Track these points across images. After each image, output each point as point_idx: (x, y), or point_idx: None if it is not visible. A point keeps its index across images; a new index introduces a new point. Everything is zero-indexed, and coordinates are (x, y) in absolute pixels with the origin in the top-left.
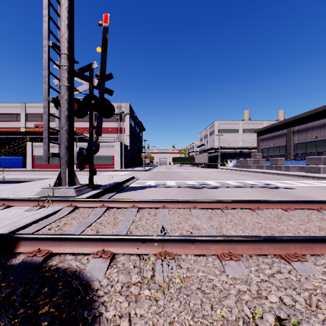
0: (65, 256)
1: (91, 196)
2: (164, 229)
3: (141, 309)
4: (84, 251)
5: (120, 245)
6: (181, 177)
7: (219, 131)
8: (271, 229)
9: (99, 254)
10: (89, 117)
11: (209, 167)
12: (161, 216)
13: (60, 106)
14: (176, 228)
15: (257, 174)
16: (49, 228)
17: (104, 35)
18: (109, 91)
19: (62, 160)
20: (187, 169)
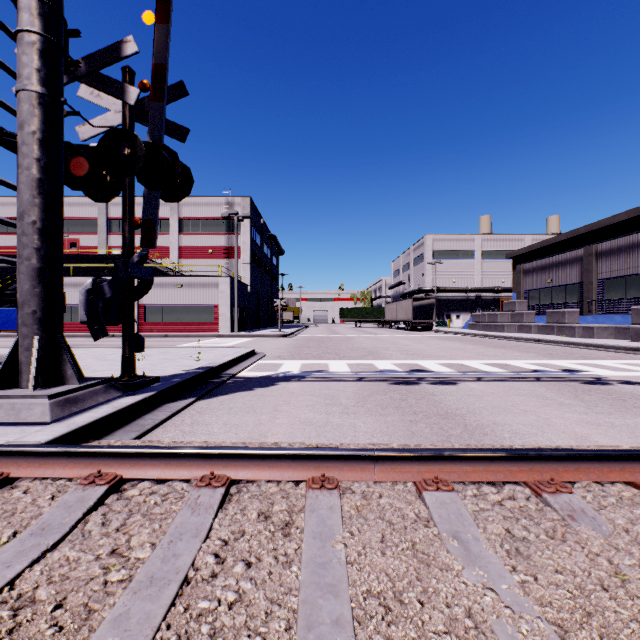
0: None
1: (107, 417)
2: None
3: None
4: None
5: None
6: (361, 352)
7: (435, 255)
8: None
9: None
10: (123, 197)
11: (414, 328)
12: (310, 536)
13: (17, 152)
14: None
15: (524, 344)
16: None
17: None
18: (178, 131)
19: (23, 310)
20: (370, 333)
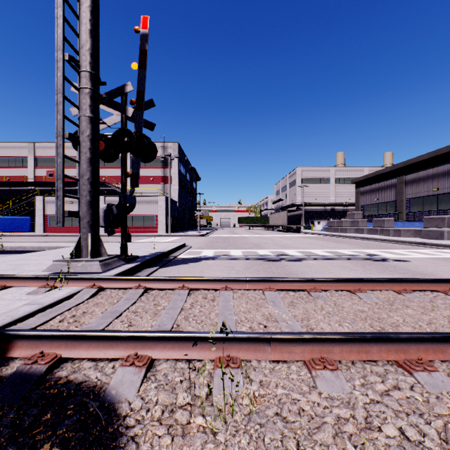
0: (81, 362)
1: (123, 272)
2: (225, 327)
3: (191, 448)
4: (109, 355)
5: (162, 347)
6: (250, 245)
7: (303, 180)
8: (381, 321)
9: (129, 360)
10: (122, 161)
11: (288, 231)
12: (222, 301)
13: (79, 145)
14: (243, 320)
15: (356, 240)
16: (60, 320)
17: (142, 46)
18: (150, 125)
19: (83, 221)
20: (259, 233)
